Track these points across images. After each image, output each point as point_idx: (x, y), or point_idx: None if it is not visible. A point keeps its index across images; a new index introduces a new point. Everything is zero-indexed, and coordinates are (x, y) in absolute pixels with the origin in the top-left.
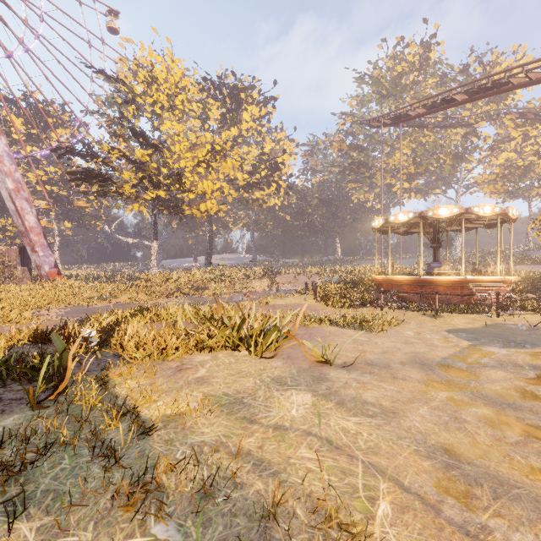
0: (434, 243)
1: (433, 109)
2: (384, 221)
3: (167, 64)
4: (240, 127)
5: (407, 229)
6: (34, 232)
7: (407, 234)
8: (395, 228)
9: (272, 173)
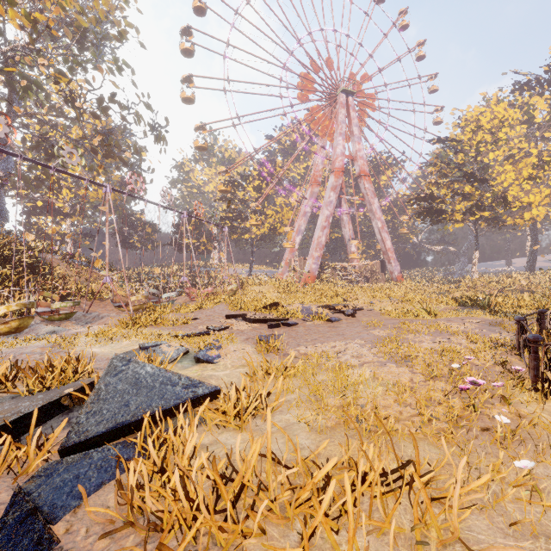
0: None
1: None
2: None
3: (491, 110)
4: None
5: None
6: (390, 251)
7: None
8: None
9: None
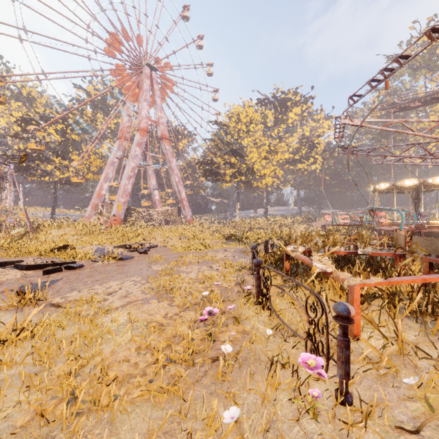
0: (415, 200)
1: (428, 102)
2: (373, 188)
3: (246, 110)
4: (287, 122)
5: (400, 190)
6: (184, 200)
7: (403, 193)
8: (388, 190)
9: (311, 150)
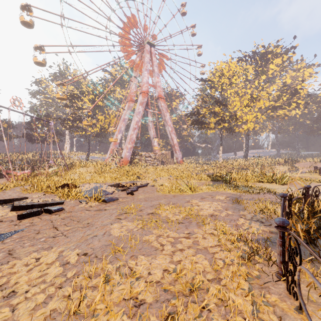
0: None
1: None
2: None
3: (228, 65)
4: (267, 74)
5: None
6: (176, 145)
7: None
8: None
9: (292, 96)
